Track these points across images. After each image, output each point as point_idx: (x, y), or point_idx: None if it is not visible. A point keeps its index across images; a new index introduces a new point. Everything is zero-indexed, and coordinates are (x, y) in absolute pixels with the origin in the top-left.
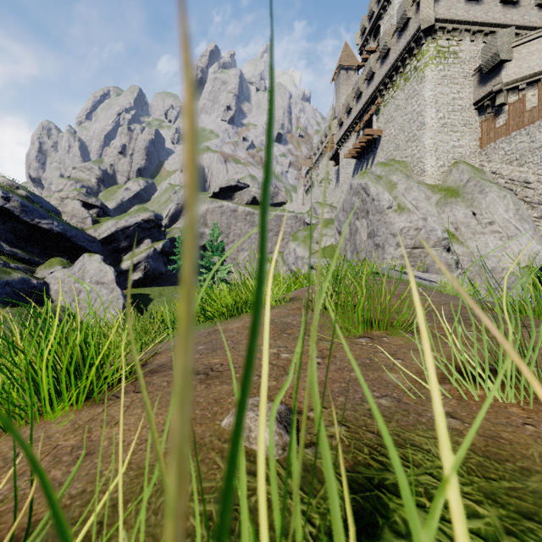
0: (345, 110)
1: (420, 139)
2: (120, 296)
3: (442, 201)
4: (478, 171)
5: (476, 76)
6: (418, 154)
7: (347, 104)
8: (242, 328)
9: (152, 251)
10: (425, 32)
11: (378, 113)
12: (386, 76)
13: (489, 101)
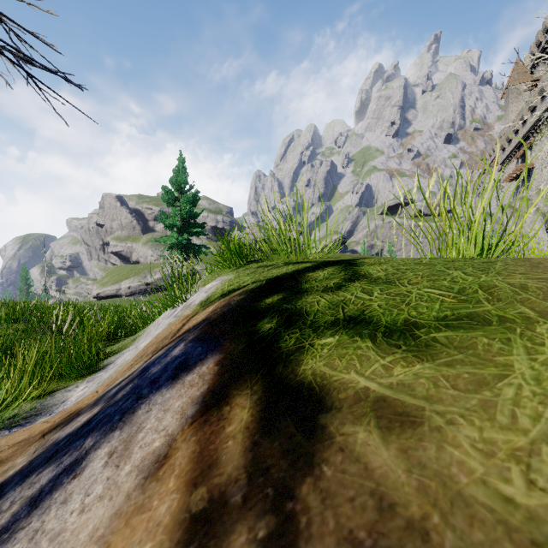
0: (506, 140)
1: None
2: None
3: None
4: None
5: None
6: None
7: (507, 136)
8: None
9: None
10: None
11: (531, 148)
12: (534, 124)
13: None
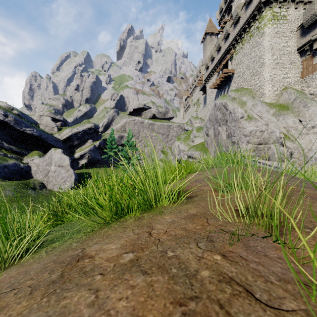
0: (210, 59)
1: (261, 73)
2: (73, 174)
3: (277, 113)
4: (301, 93)
5: (299, 31)
6: (259, 83)
7: (211, 55)
8: (111, 272)
9: (93, 146)
10: (264, 3)
11: (231, 59)
12: (237, 35)
13: (308, 46)
